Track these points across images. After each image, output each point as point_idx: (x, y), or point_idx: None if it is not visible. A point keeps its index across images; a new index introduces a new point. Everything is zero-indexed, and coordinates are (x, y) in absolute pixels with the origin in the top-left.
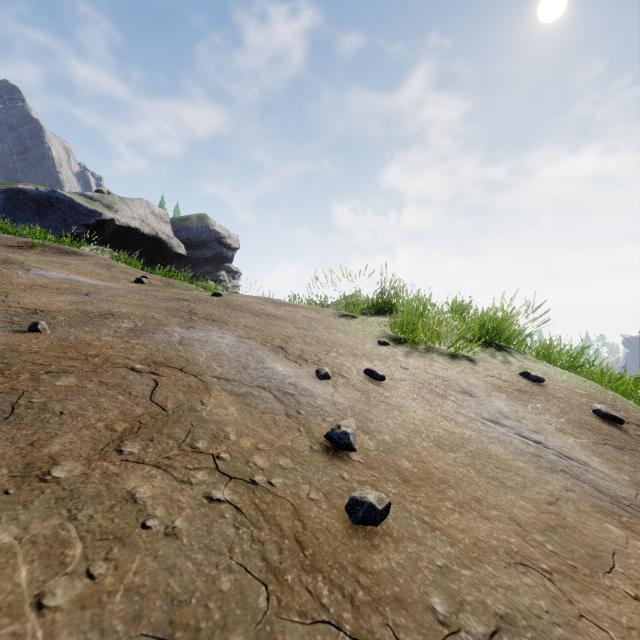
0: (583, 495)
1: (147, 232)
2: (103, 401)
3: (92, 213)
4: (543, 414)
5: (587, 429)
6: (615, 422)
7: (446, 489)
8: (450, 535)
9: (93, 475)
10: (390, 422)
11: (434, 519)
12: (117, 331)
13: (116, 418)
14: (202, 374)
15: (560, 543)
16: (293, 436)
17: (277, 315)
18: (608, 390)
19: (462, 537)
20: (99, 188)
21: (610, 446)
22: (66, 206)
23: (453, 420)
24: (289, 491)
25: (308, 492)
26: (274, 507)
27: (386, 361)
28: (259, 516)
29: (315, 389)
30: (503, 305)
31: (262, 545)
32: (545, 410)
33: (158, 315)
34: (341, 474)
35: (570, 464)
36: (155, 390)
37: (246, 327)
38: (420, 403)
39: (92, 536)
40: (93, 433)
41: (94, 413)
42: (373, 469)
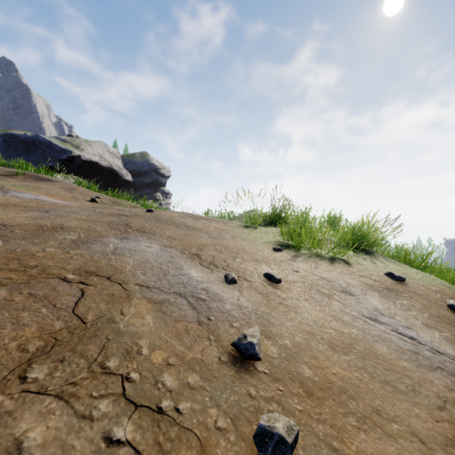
0: None
1: (104, 165)
2: (25, 316)
3: (64, 151)
4: (410, 310)
5: (446, 322)
6: None
7: (347, 400)
8: None
9: None
10: (289, 325)
11: (342, 443)
12: (61, 242)
13: (32, 335)
14: (126, 282)
15: None
16: (203, 346)
17: (195, 227)
18: (454, 286)
19: None
20: (70, 133)
21: None
22: (46, 146)
23: (340, 319)
24: (196, 419)
25: (215, 418)
26: (179, 445)
27: (280, 265)
28: None
29: (224, 293)
30: (367, 219)
31: None
32: (410, 306)
33: (100, 228)
34: (248, 390)
35: (443, 359)
36: (80, 301)
37: (169, 237)
38: (311, 303)
39: None
40: (2, 356)
41: (11, 331)
42: (278, 381)
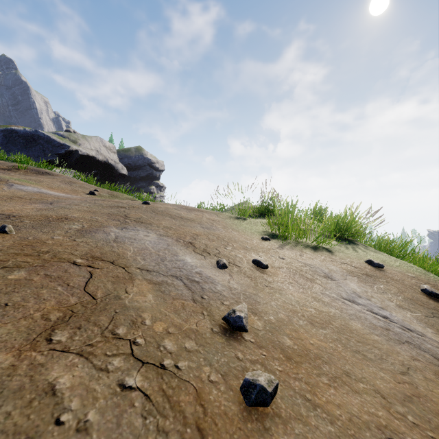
0: (426, 363)
1: (100, 159)
2: (44, 292)
3: (62, 146)
4: (386, 293)
5: (419, 304)
6: (438, 298)
7: (321, 364)
8: (329, 412)
9: (20, 366)
10: (273, 304)
11: (314, 396)
12: (68, 231)
13: (52, 308)
14: (129, 266)
15: (418, 413)
16: (197, 319)
17: (189, 218)
18: (429, 273)
19: (339, 413)
20: (67, 129)
21: (437, 318)
22: (45, 141)
23: (320, 300)
24: (192, 374)
25: (209, 374)
26: (179, 392)
27: (268, 253)
28: (165, 403)
29: (215, 277)
30: (351, 210)
31: (166, 436)
32: (387, 290)
33: (101, 219)
34: (236, 354)
35: (411, 335)
36: (89, 281)
37: (165, 227)
38: (295, 286)
39: (5, 437)
40: (29, 323)
41: (34, 304)
42: (262, 348)
